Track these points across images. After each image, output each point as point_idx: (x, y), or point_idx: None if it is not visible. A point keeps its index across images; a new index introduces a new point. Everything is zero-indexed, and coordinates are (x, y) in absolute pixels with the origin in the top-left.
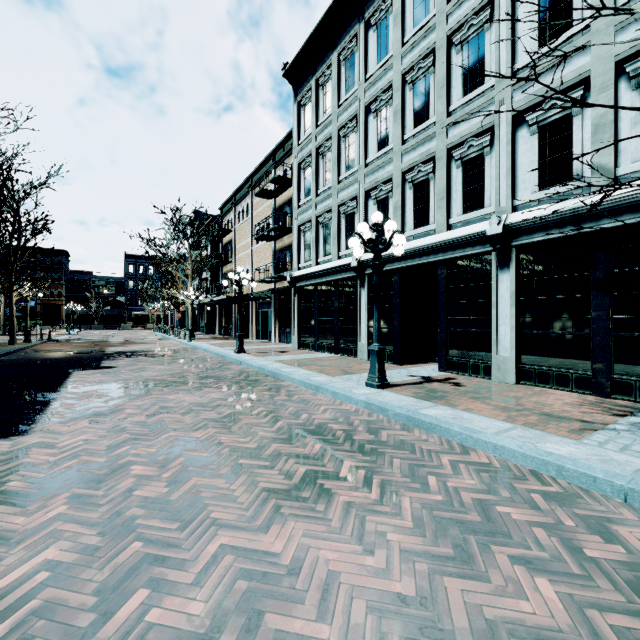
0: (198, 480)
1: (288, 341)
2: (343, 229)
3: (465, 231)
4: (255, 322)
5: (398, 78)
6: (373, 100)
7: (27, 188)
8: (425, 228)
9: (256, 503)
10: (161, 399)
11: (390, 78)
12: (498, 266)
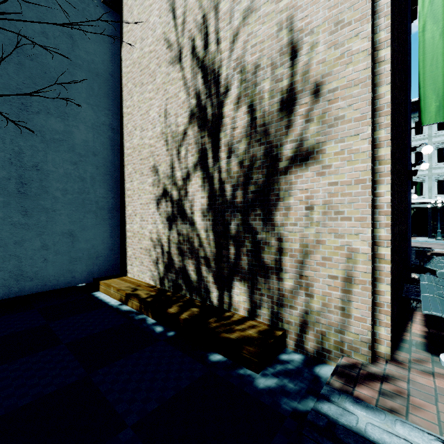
0: None
1: None
2: None
3: (442, 200)
4: None
5: None
6: None
7: None
8: (421, 196)
9: None
10: None
11: None
12: None
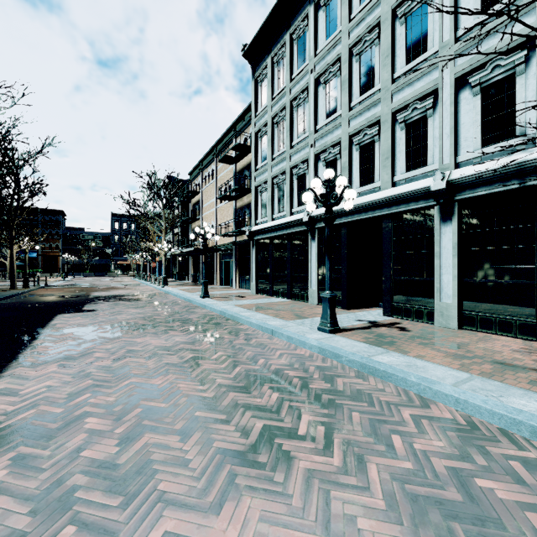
0: (151, 437)
1: (247, 287)
2: (295, 188)
3: (409, 187)
4: (219, 270)
5: (345, 51)
6: (322, 72)
7: (25, 156)
8: (371, 186)
9: (209, 470)
10: (129, 342)
11: (338, 52)
12: (441, 219)
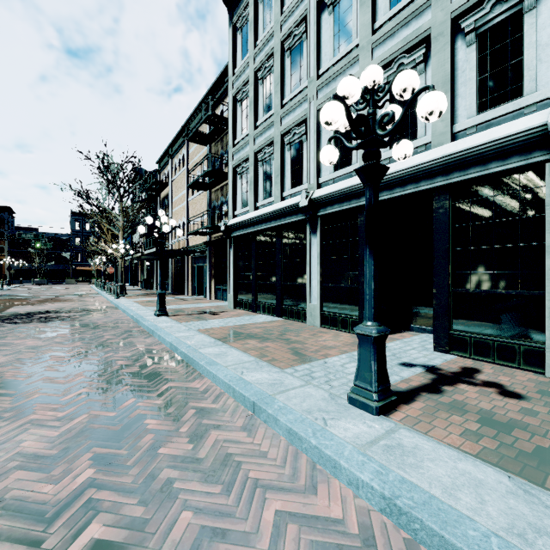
0: None
1: (224, 298)
2: (288, 163)
3: (491, 134)
4: (191, 277)
5: None
6: None
7: None
8: None
9: None
10: None
11: None
12: None
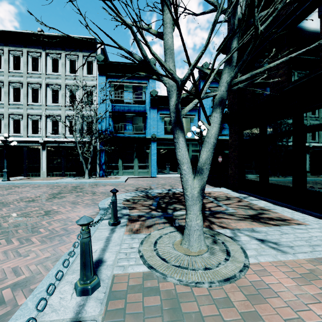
0: None
1: None
2: None
3: (33, 139)
4: None
5: (7, 82)
6: None
7: None
8: (19, 134)
9: (1, 191)
10: None
11: (2, 79)
12: (42, 149)
